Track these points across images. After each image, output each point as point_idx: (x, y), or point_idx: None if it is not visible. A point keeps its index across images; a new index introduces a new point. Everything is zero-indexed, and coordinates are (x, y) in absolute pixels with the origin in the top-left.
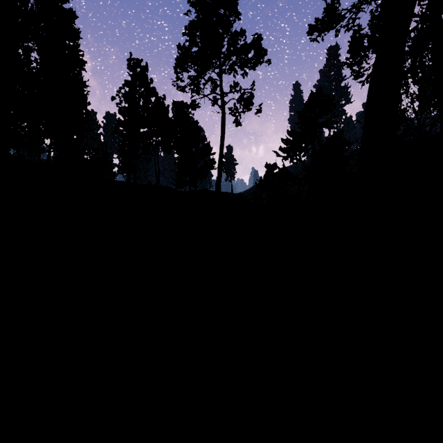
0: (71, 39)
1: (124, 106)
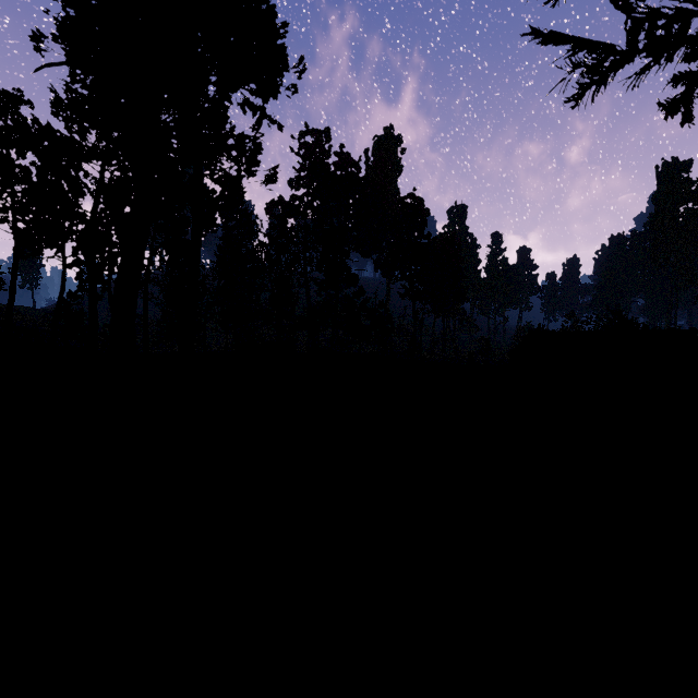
0: None
1: None
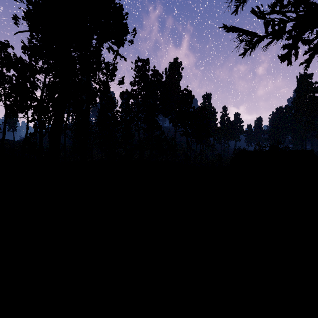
0: None
1: None
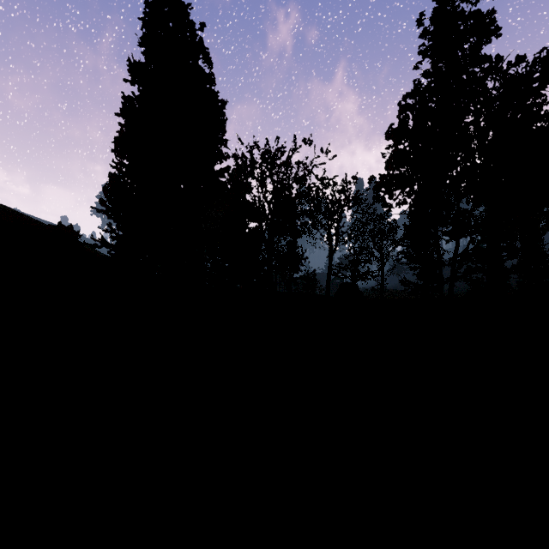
0: None
1: None
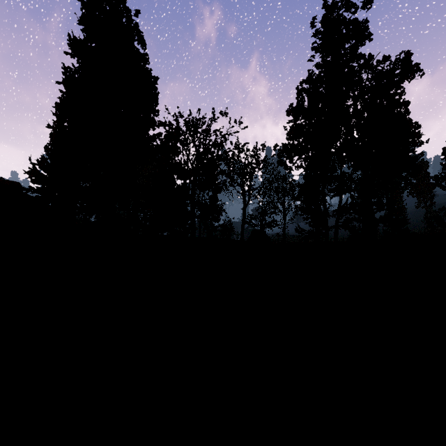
0: None
1: None
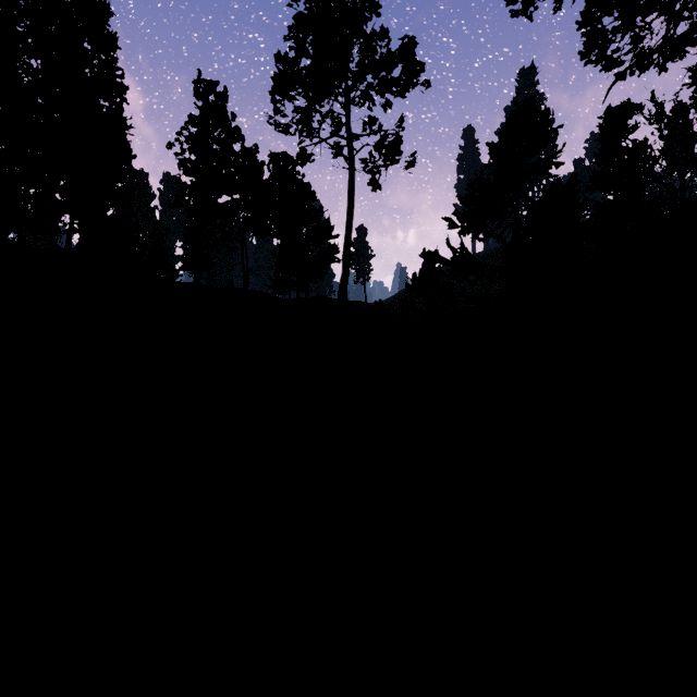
0: (103, 50)
1: (189, 159)
